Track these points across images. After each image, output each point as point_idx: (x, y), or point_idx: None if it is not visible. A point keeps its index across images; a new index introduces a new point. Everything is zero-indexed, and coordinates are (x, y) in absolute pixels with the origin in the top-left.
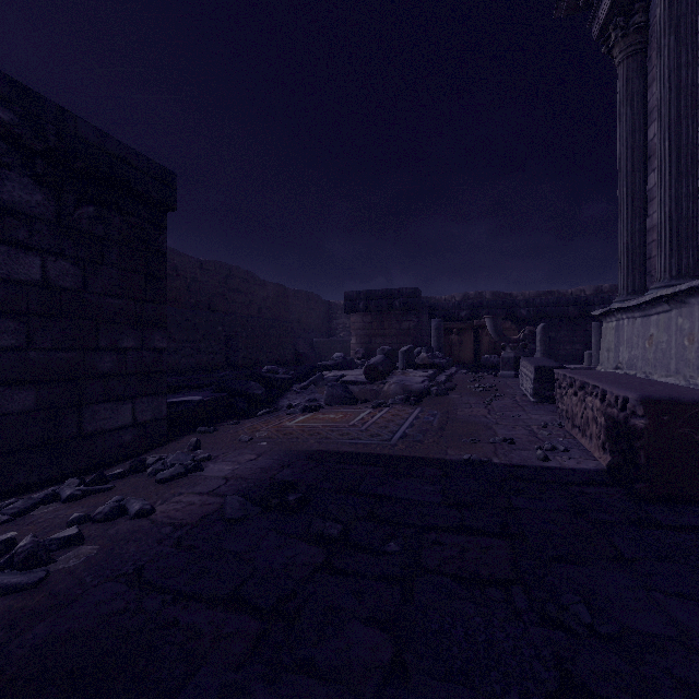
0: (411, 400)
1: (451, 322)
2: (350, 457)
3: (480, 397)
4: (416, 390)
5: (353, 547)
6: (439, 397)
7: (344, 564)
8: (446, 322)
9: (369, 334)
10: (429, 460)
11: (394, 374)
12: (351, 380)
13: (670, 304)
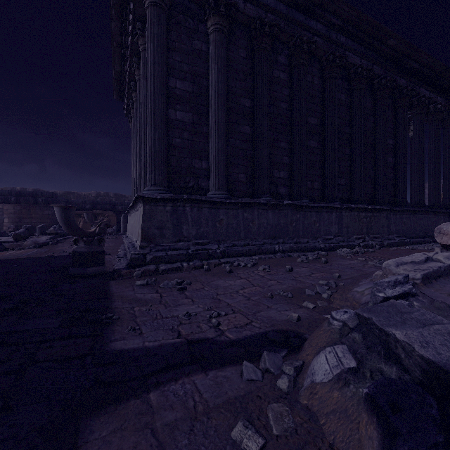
0: (37, 246)
1: (80, 211)
2: (4, 260)
3: (71, 244)
4: (41, 243)
5: (5, 267)
6: (53, 245)
7: (2, 267)
8: (77, 211)
9: (19, 217)
10: (34, 257)
11: (32, 237)
12: (4, 241)
13: (130, 213)
